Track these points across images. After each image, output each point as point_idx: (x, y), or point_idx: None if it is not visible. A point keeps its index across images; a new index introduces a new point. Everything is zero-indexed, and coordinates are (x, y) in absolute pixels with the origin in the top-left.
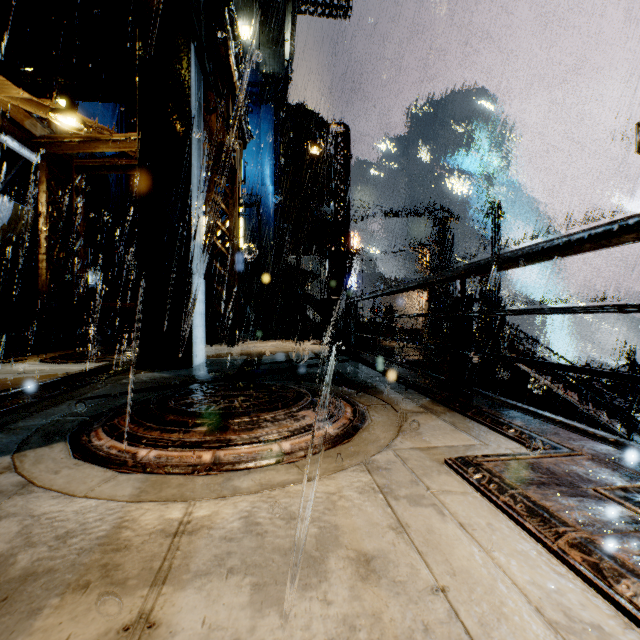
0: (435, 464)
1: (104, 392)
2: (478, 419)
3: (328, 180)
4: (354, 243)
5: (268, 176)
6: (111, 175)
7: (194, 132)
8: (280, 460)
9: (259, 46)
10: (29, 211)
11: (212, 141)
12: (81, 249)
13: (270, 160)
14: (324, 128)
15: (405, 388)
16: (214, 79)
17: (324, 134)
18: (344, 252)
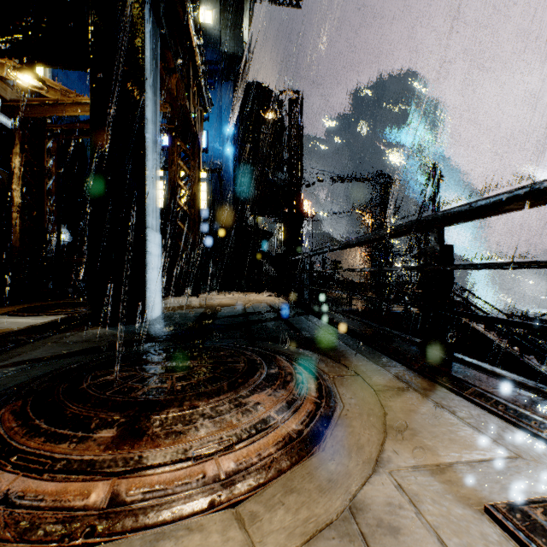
0: (469, 514)
1: (34, 355)
2: (484, 404)
3: (282, 149)
4: (304, 206)
5: (228, 145)
6: (88, 144)
7: (149, 85)
8: (215, 501)
9: (220, 29)
10: (3, 172)
11: (173, 104)
12: (53, 208)
13: (230, 131)
14: (279, 95)
15: (370, 350)
16: (174, 44)
17: (278, 108)
18: (297, 210)
